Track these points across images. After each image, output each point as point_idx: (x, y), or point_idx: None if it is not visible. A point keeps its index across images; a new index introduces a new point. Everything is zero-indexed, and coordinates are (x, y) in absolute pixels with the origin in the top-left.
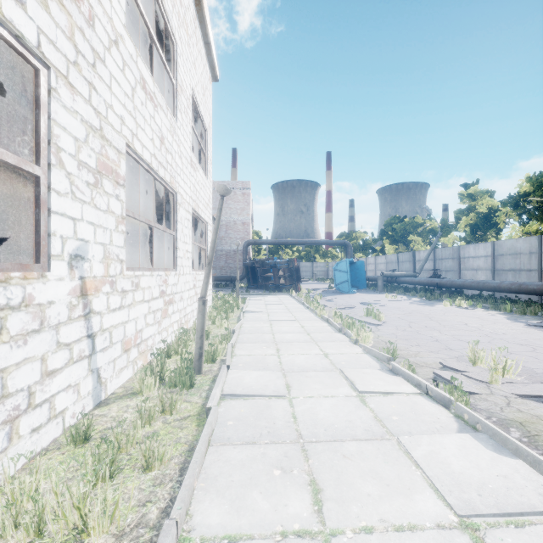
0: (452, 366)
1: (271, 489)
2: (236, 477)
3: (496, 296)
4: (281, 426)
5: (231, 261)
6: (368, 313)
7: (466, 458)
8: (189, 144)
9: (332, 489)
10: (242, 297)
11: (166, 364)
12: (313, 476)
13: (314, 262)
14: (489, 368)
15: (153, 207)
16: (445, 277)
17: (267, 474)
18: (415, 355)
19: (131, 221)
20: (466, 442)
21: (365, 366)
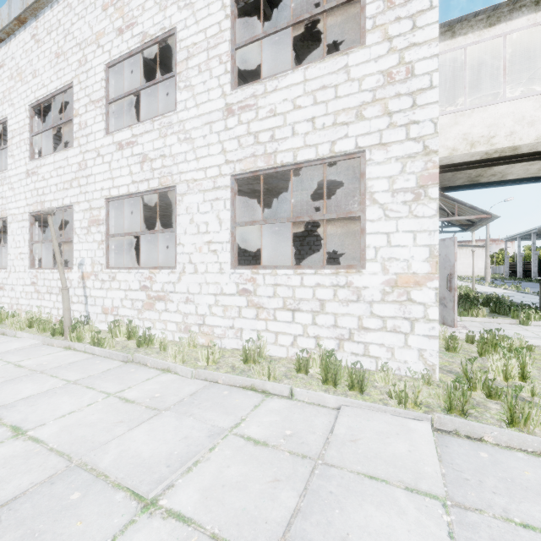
0: None
1: None
2: None
3: None
4: None
5: None
6: None
7: None
8: (220, 93)
9: None
10: None
11: (86, 326)
12: None
13: None
14: None
15: (350, 167)
16: None
17: None
18: None
19: None
20: None
21: None
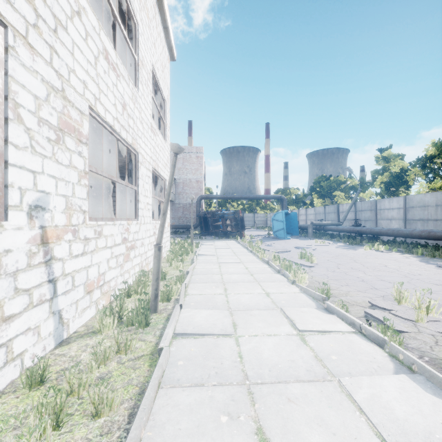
0: (380, 305)
1: (217, 440)
2: (183, 424)
3: (408, 241)
4: (228, 366)
5: (187, 212)
6: (302, 256)
7: (407, 403)
8: (150, 112)
9: (279, 439)
10: (195, 242)
11: (125, 304)
12: (260, 423)
13: (255, 213)
14: (414, 307)
15: (120, 166)
16: (364, 225)
17: (214, 421)
18: (345, 295)
19: (101, 179)
20: (405, 384)
21: (302, 304)
